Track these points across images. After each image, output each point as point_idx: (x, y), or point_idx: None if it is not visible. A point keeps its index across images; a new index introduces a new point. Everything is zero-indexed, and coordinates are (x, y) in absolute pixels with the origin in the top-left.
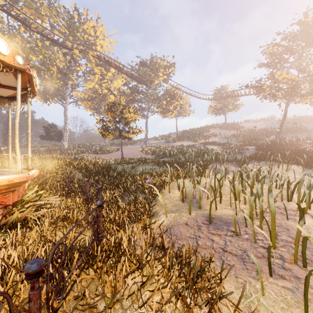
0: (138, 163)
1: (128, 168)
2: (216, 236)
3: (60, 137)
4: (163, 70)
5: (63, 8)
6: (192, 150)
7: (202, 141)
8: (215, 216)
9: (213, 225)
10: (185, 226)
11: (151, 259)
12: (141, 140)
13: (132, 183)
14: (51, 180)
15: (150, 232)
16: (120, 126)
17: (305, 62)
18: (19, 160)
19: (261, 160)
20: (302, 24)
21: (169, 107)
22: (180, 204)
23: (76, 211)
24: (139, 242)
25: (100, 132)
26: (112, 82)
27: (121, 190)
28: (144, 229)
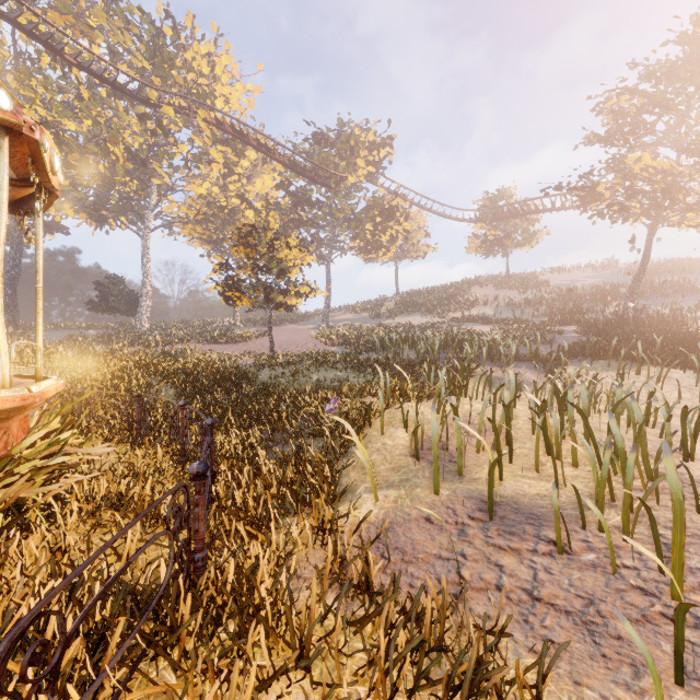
0: (309, 365)
1: (285, 376)
2: (508, 556)
3: (132, 306)
4: (365, 152)
5: (139, 12)
6: (433, 336)
7: (456, 315)
8: (502, 498)
9: (499, 524)
10: (425, 526)
11: (336, 631)
12: (316, 312)
13: (293, 411)
14: (100, 405)
15: (335, 543)
16: (266, 279)
17: (693, 132)
18: (5, 354)
19: (597, 357)
20: (690, 41)
21: (380, 238)
22: (410, 464)
23: (153, 481)
24: (306, 568)
25: (221, 293)
26: (250, 182)
27: (266, 427)
28: (319, 532)
